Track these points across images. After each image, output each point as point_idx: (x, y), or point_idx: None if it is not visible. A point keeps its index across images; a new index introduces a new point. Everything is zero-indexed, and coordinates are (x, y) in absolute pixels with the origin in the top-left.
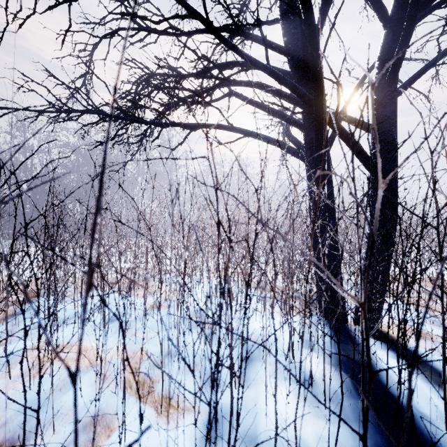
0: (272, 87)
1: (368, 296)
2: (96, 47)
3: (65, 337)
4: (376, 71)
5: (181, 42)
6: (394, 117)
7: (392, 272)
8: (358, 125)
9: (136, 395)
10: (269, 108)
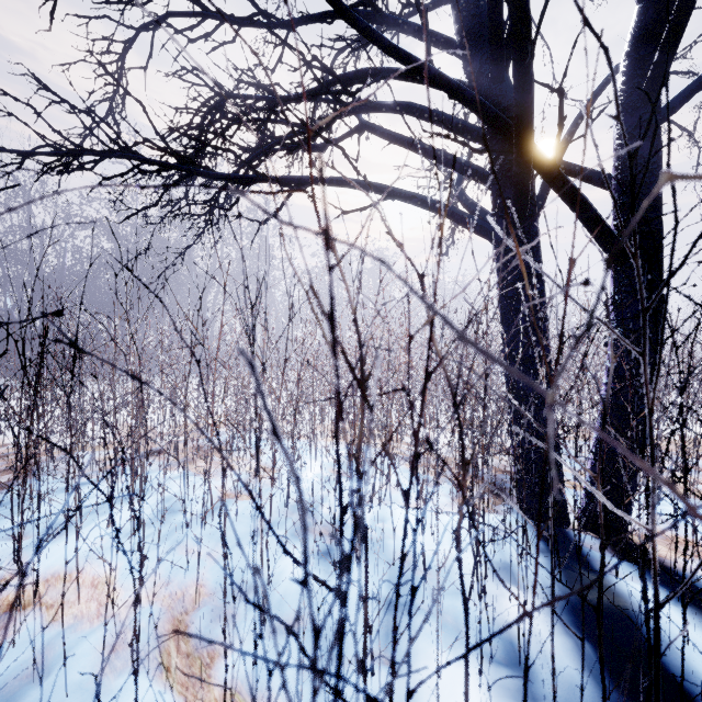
0: (434, 111)
1: (650, 501)
2: (130, 46)
3: (61, 558)
4: (623, 79)
5: (276, 35)
6: (657, 160)
7: (665, 440)
8: (646, 133)
9: (178, 688)
10: (429, 149)
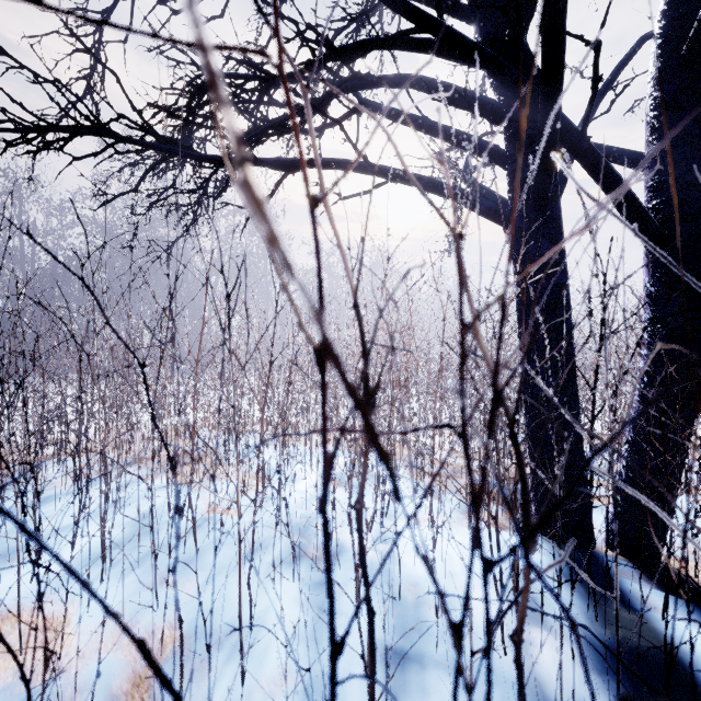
0: (443, 83)
1: None
2: (108, 17)
3: (12, 592)
4: (658, 42)
5: (267, 3)
6: (700, 132)
7: None
8: None
9: None
10: (437, 126)
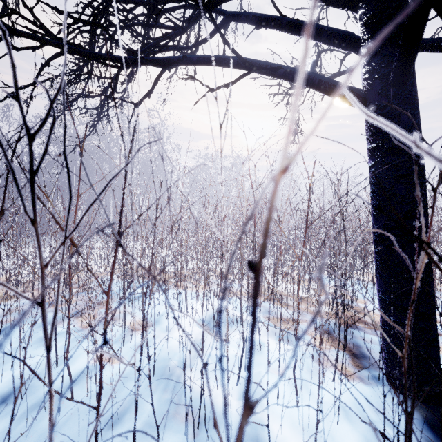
0: None
1: None
2: None
3: None
4: None
5: None
6: None
7: None
8: None
9: None
10: (294, 21)
